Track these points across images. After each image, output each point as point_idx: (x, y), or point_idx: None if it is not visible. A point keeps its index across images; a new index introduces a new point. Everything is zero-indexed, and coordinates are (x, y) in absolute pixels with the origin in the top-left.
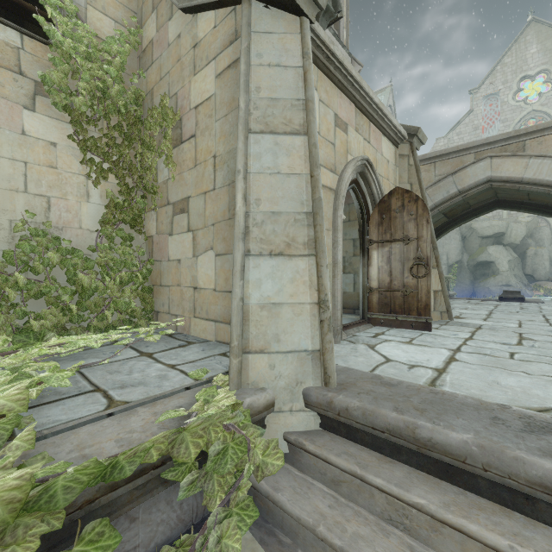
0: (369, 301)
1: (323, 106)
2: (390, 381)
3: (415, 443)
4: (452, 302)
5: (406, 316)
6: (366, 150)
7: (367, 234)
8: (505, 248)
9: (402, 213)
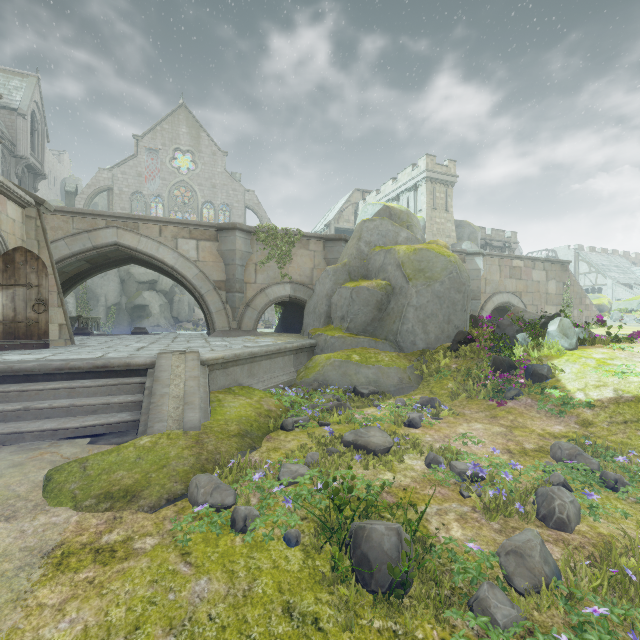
0: None
1: None
2: (4, 361)
3: (13, 372)
4: (91, 337)
5: (29, 340)
6: None
7: None
8: (159, 294)
9: (26, 266)
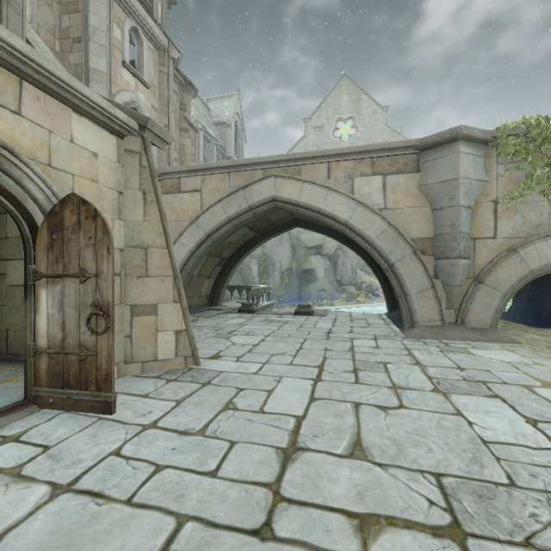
0: (36, 369)
1: None
2: None
3: None
4: (251, 320)
5: (82, 392)
6: (7, 124)
7: (36, 261)
8: (323, 258)
9: (78, 234)
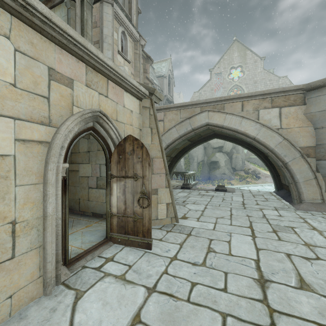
0: (111, 223)
1: (25, 57)
2: None
3: None
4: (191, 194)
5: (135, 237)
6: (103, 103)
7: (110, 169)
8: (223, 154)
9: (133, 156)
